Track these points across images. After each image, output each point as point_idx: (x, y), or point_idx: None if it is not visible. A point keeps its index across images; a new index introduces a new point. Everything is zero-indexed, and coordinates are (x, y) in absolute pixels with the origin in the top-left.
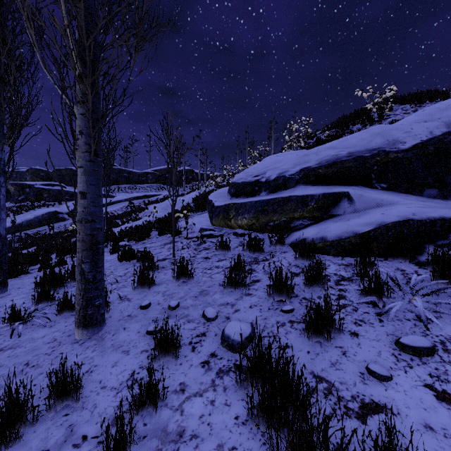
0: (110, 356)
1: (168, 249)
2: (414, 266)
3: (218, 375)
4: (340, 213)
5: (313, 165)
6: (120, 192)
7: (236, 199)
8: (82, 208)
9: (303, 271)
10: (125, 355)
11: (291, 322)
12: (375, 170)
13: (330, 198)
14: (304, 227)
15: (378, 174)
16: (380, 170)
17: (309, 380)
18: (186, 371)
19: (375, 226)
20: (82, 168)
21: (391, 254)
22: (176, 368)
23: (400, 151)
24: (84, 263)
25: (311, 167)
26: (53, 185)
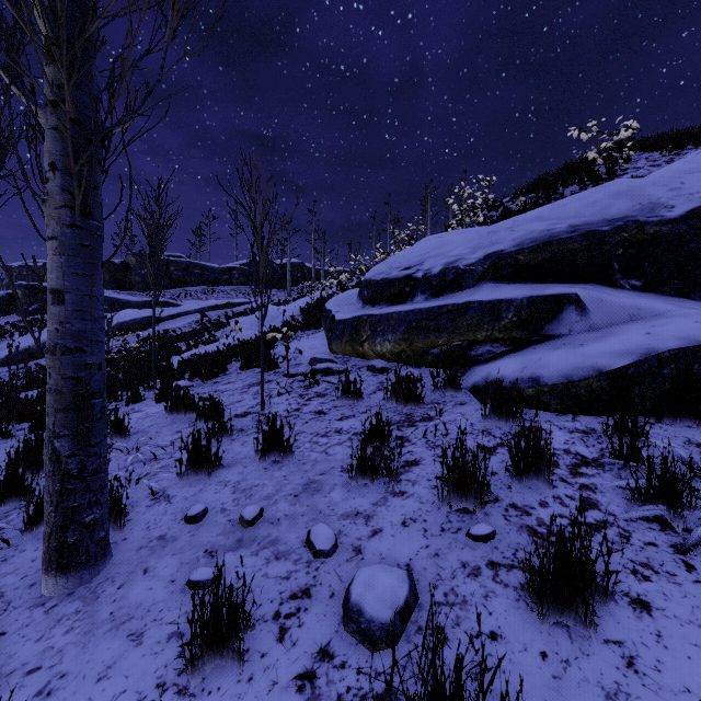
0: (101, 647)
1: (255, 394)
2: None
3: None
4: (563, 332)
5: (508, 247)
6: (189, 298)
7: (372, 307)
8: (54, 323)
9: (501, 444)
10: (132, 646)
11: (492, 566)
12: (619, 255)
13: (543, 305)
14: (494, 357)
15: (624, 263)
16: (628, 255)
17: None
18: (260, 700)
19: (638, 357)
20: (56, 239)
21: (670, 411)
22: (239, 693)
23: (665, 221)
24: (60, 439)
25: (504, 251)
26: None
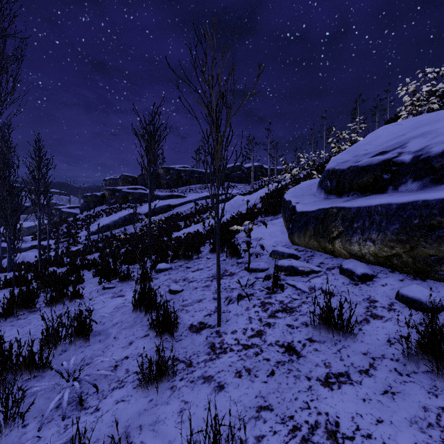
0: None
1: (215, 292)
2: None
3: None
4: None
5: None
6: (191, 192)
7: (338, 198)
8: None
9: None
10: None
11: None
12: None
13: None
14: None
15: None
16: None
17: None
18: None
19: None
20: None
21: None
22: None
23: None
24: None
25: None
26: (136, 189)
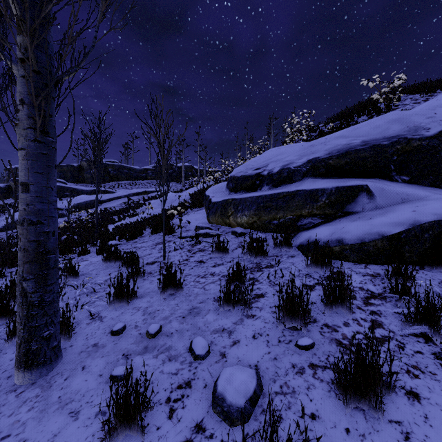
0: (51, 421)
1: (159, 249)
2: None
3: None
4: (358, 210)
5: (323, 155)
6: (120, 188)
7: (235, 194)
8: (23, 205)
9: (318, 283)
10: (71, 420)
11: (312, 367)
12: (394, 160)
13: (345, 192)
14: (313, 226)
15: (398, 165)
16: (400, 160)
17: None
18: None
19: (408, 226)
20: (24, 150)
21: (429, 262)
22: None
23: (424, 138)
24: (26, 281)
25: (319, 157)
26: None
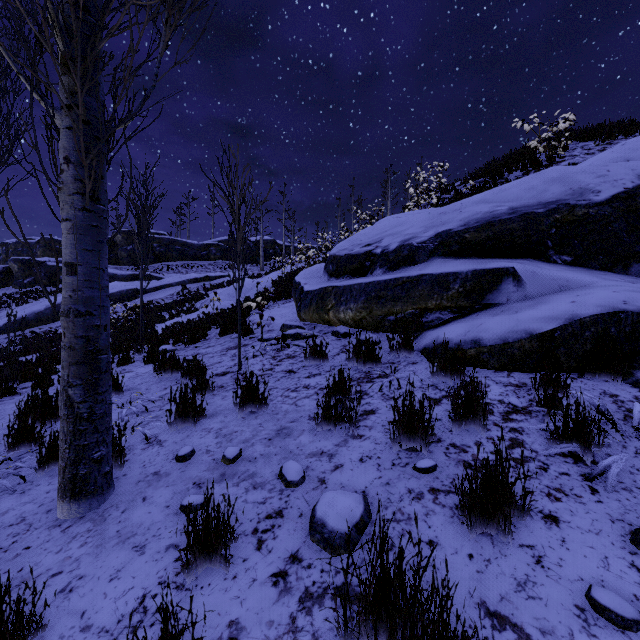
0: (111, 556)
1: (232, 356)
2: (631, 387)
3: (303, 604)
4: (502, 301)
5: (456, 227)
6: (171, 272)
7: (336, 280)
8: (68, 291)
9: (446, 396)
10: (136, 555)
11: (433, 491)
12: (553, 234)
13: (485, 277)
14: (443, 323)
15: (557, 240)
16: (560, 234)
17: (478, 623)
18: (243, 592)
19: (563, 322)
20: (70, 221)
21: (590, 368)
22: (225, 587)
23: (592, 204)
24: (73, 387)
25: (452, 230)
26: None
